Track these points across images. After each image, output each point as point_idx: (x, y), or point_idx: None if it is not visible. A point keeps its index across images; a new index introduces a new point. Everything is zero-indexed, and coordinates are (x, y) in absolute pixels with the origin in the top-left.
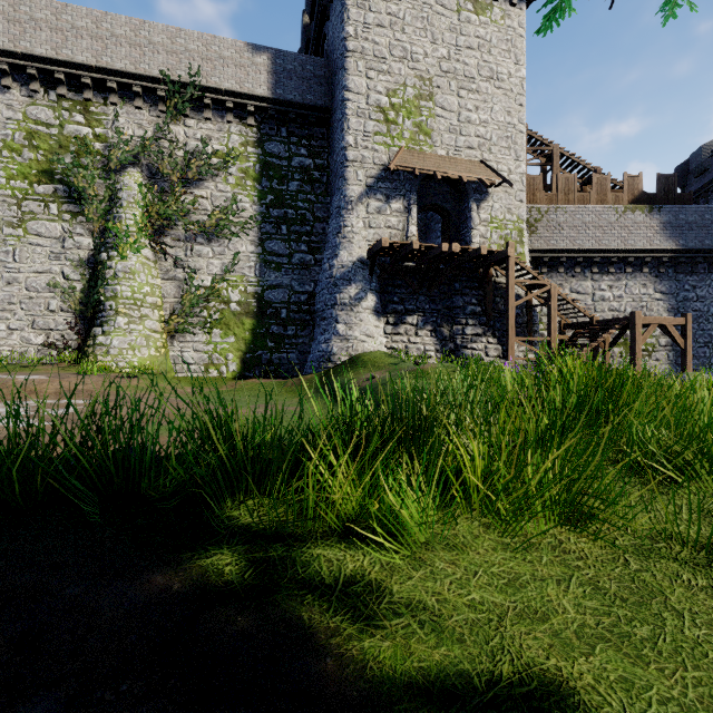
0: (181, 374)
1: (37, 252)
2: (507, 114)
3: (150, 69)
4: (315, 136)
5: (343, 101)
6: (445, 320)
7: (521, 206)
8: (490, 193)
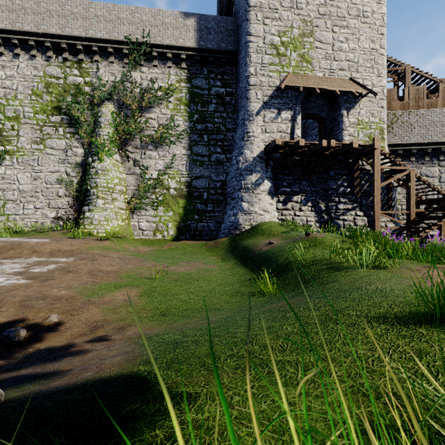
0: (138, 237)
1: (51, 159)
2: (371, 42)
3: (119, 36)
4: (227, 72)
5: (246, 43)
6: (322, 198)
7: (382, 111)
8: (357, 102)
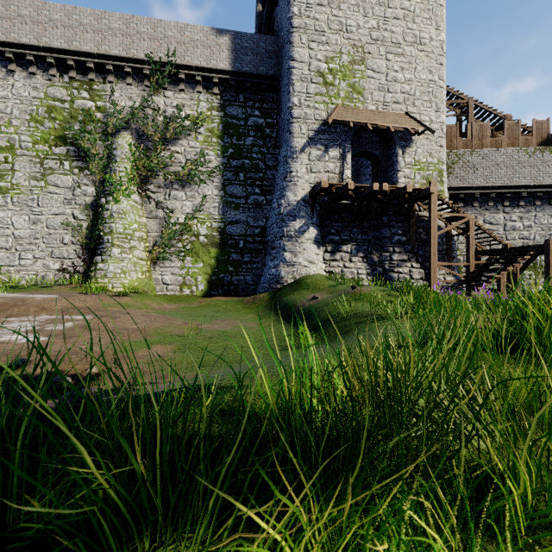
0: (161, 293)
1: (54, 199)
2: (428, 72)
3: (138, 53)
4: (267, 100)
5: (289, 69)
6: (374, 248)
7: (441, 150)
8: (414, 140)
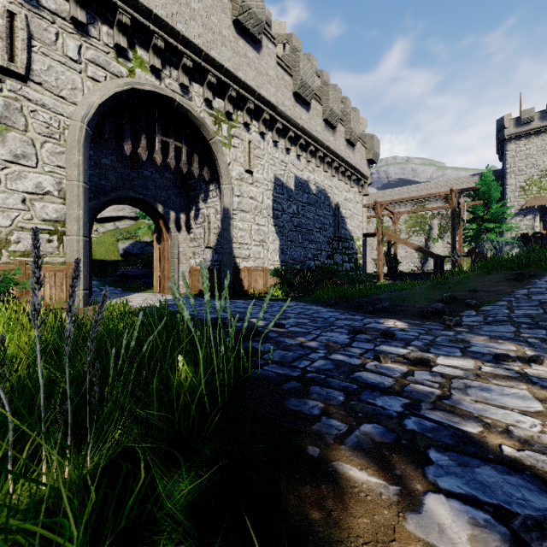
0: None
1: None
2: None
3: None
4: None
5: (505, 189)
6: None
7: None
8: None
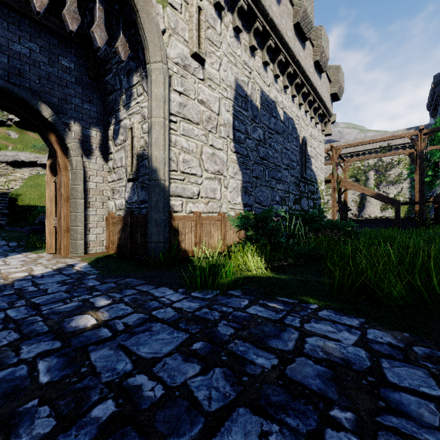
0: None
1: (349, 194)
2: None
3: (376, 146)
4: None
5: None
6: None
7: None
8: None
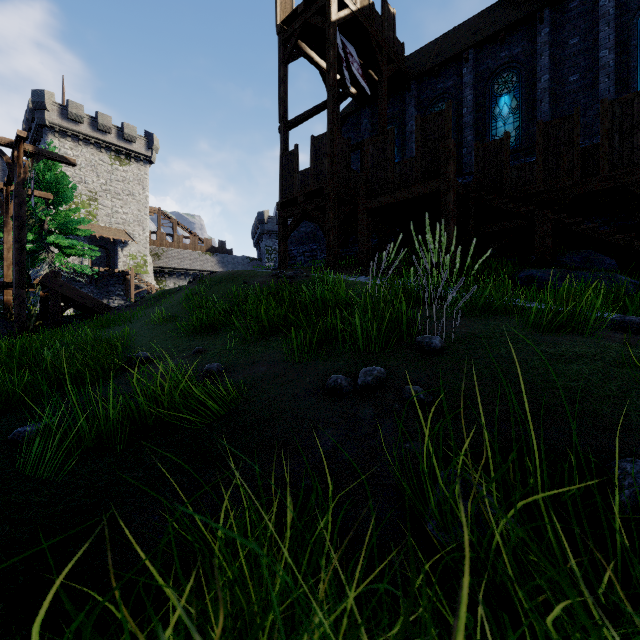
0: None
1: None
2: (138, 211)
3: None
4: None
5: None
6: (105, 297)
7: (146, 250)
8: (129, 244)
